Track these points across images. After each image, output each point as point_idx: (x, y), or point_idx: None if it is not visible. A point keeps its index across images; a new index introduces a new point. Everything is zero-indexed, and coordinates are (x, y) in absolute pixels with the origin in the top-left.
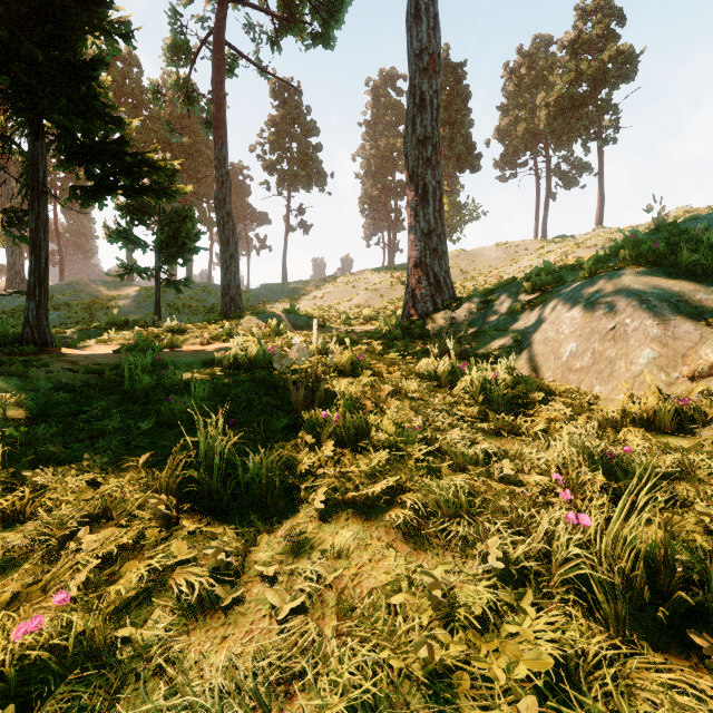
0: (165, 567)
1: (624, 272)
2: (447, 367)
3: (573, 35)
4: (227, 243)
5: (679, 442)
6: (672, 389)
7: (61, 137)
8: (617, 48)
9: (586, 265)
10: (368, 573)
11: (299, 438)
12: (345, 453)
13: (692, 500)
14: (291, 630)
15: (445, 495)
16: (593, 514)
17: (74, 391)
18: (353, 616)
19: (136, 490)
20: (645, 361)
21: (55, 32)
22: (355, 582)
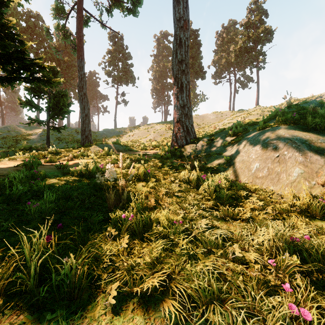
0: None
1: (281, 127)
2: (195, 177)
3: (246, 20)
4: (84, 108)
5: None
6: (312, 190)
7: None
8: (265, 27)
9: (260, 123)
10: None
11: (107, 231)
12: (136, 245)
13: None
14: None
15: (202, 284)
16: (315, 314)
17: None
18: None
19: None
20: (296, 174)
21: None
22: None
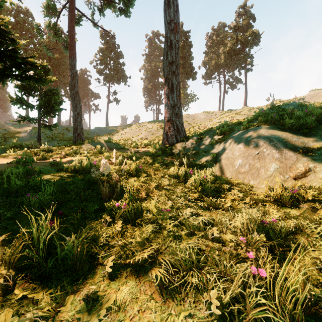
0: None
1: (261, 127)
2: (183, 172)
3: (234, 23)
4: (76, 107)
5: (294, 213)
6: (286, 183)
7: None
8: (252, 31)
9: (244, 123)
10: None
11: (102, 218)
12: (128, 228)
13: (307, 248)
14: None
15: (184, 256)
16: (268, 270)
17: None
18: None
19: None
20: (273, 169)
21: None
22: None
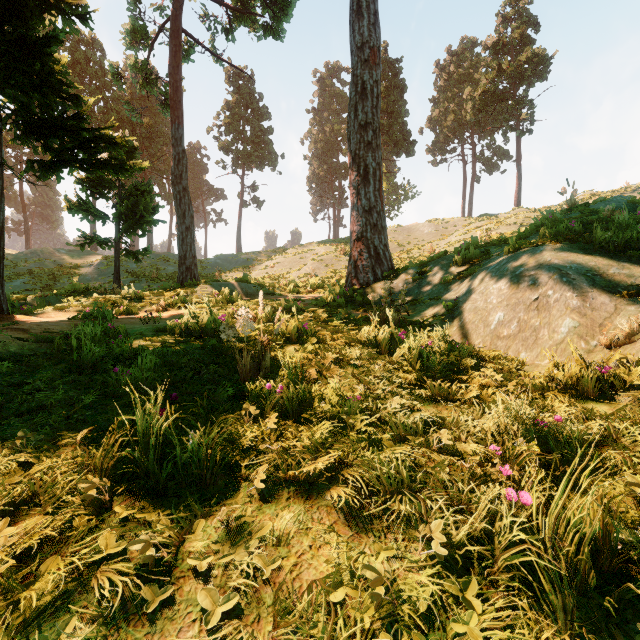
0: (91, 562)
1: (545, 248)
2: (387, 335)
3: (495, 38)
4: (183, 216)
5: (602, 409)
6: (591, 356)
7: (18, 111)
8: (533, 51)
9: (511, 241)
10: (308, 562)
11: (243, 409)
12: (288, 426)
13: (620, 469)
14: (222, 638)
15: (386, 470)
16: (534, 493)
17: (20, 361)
18: (290, 620)
19: (70, 470)
20: (566, 330)
21: (7, 8)
22: (295, 574)
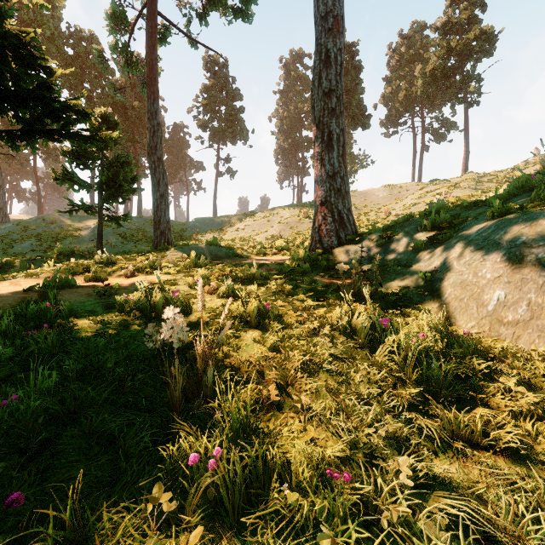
0: None
1: None
2: (366, 323)
3: (444, 19)
4: (158, 184)
5: None
6: None
7: None
8: (480, 29)
9: (496, 204)
10: None
11: (149, 500)
12: None
13: None
14: None
15: None
16: None
17: None
18: None
19: None
20: None
21: None
22: None
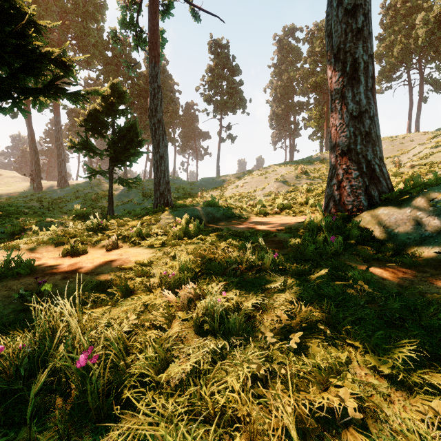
0: None
1: None
2: None
3: None
4: (158, 146)
5: None
6: None
7: None
8: None
9: None
10: None
11: None
12: None
13: None
14: None
15: None
16: None
17: None
18: None
19: None
20: None
21: None
22: None
